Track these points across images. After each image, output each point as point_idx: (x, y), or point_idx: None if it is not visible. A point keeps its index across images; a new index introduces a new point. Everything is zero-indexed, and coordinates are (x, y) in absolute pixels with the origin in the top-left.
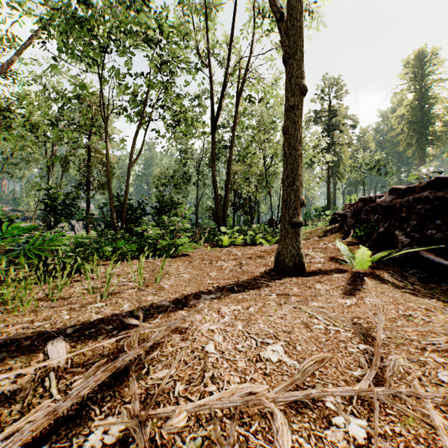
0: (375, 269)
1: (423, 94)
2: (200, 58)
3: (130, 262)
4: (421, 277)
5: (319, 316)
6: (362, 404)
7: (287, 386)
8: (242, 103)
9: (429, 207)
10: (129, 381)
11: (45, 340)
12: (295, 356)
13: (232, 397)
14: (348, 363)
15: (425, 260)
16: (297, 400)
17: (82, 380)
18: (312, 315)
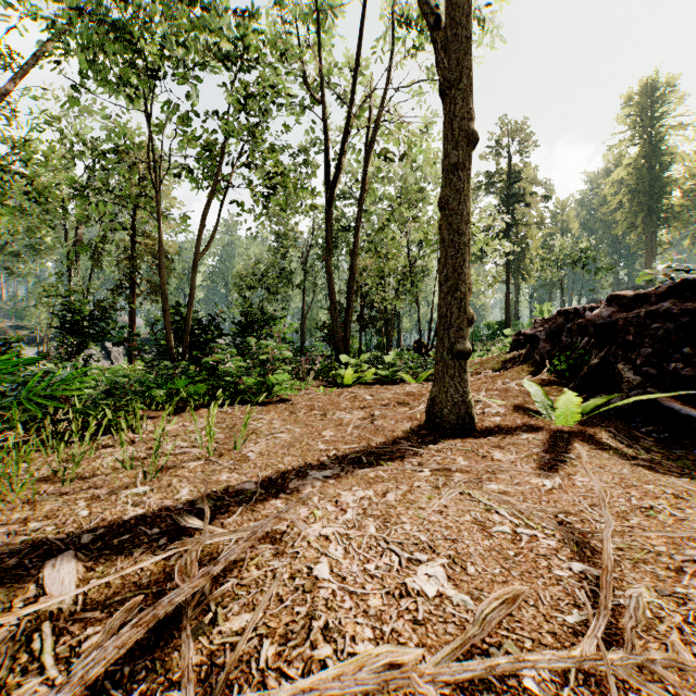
0: (587, 426)
1: (654, 148)
2: (308, 89)
3: (194, 415)
4: (660, 439)
5: (502, 510)
6: (587, 681)
7: (455, 649)
8: (374, 161)
9: (672, 326)
10: (181, 637)
11: (44, 557)
12: (465, 586)
13: (360, 672)
14: (555, 599)
15: (667, 411)
16: (473, 677)
17: (100, 637)
18: (490, 507)
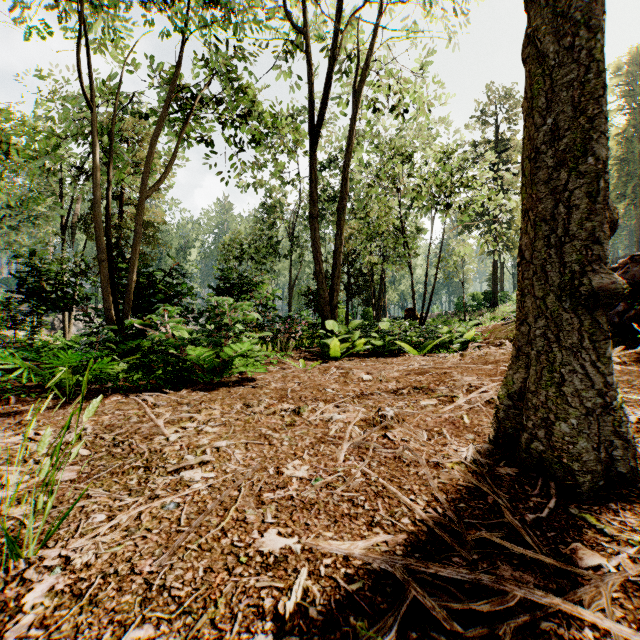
0: None
1: None
2: (290, 21)
3: None
4: None
5: None
6: None
7: None
8: (362, 118)
9: None
10: None
11: None
12: None
13: None
14: None
15: None
16: None
17: None
18: None
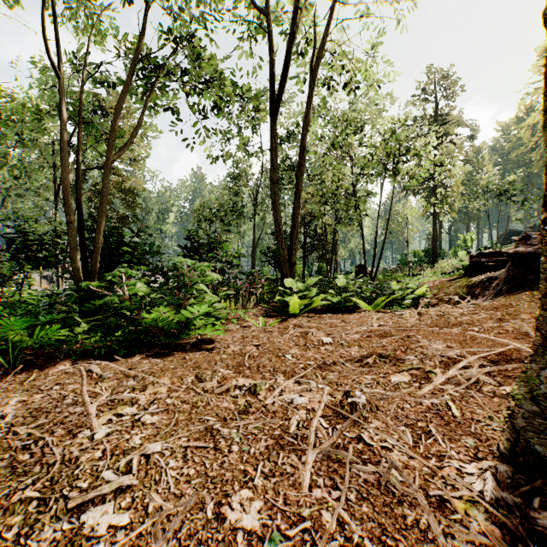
0: None
1: None
2: (252, 2)
3: None
4: None
5: None
6: None
7: None
8: (318, 94)
9: None
10: None
11: None
12: None
13: None
14: None
15: None
16: None
17: None
18: None
